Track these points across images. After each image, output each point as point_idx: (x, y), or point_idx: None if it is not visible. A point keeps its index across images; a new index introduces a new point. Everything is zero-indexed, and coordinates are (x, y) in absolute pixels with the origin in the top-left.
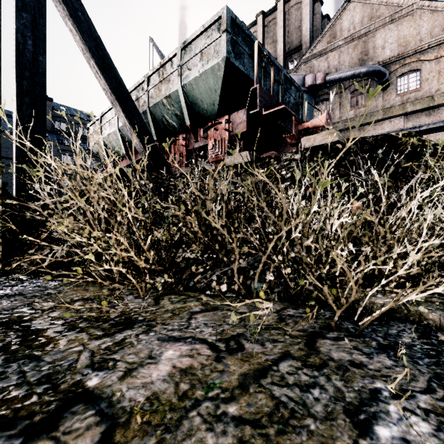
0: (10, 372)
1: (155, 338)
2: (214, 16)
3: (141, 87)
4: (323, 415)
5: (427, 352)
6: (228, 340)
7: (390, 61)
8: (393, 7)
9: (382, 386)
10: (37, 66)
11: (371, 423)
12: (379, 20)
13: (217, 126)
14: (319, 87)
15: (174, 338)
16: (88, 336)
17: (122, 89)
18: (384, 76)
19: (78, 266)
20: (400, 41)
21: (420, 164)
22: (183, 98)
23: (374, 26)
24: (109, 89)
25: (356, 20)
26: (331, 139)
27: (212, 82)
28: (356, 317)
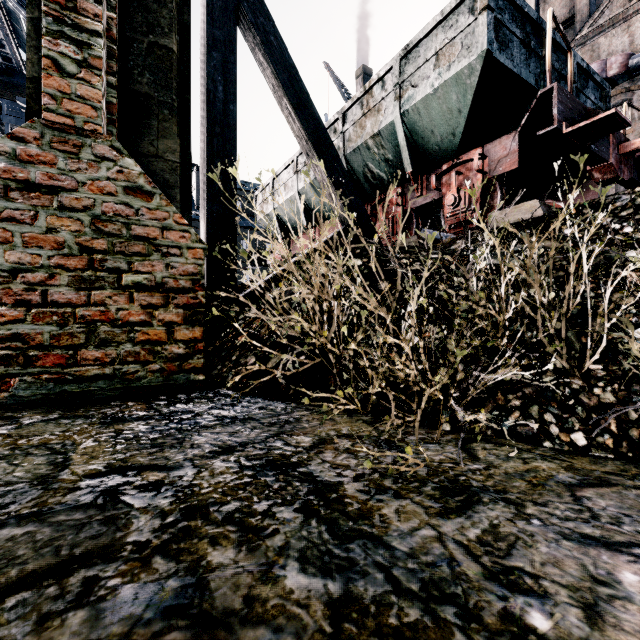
0: (362, 563)
1: (556, 535)
2: None
3: (333, 129)
4: None
5: None
6: None
7: None
8: None
9: None
10: (228, 118)
11: None
12: None
13: (459, 168)
14: (613, 82)
15: (598, 541)
16: (421, 509)
17: (321, 132)
18: None
19: (302, 383)
20: None
21: None
22: (402, 133)
23: None
24: (305, 135)
25: None
26: None
27: (455, 99)
28: None
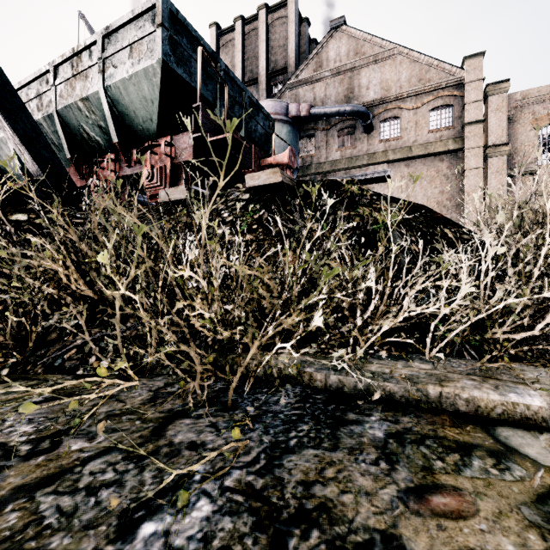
0: None
1: None
2: (146, 3)
3: (45, 79)
4: (86, 524)
5: (289, 418)
6: (44, 439)
7: (374, 103)
8: (376, 47)
9: (201, 469)
10: None
11: (143, 520)
12: (363, 57)
13: (156, 149)
14: (304, 120)
15: None
16: None
17: None
18: (368, 119)
19: None
20: (383, 85)
21: (356, 214)
22: (107, 105)
23: (360, 63)
24: None
25: (342, 52)
26: (275, 179)
27: (147, 90)
28: (246, 386)
